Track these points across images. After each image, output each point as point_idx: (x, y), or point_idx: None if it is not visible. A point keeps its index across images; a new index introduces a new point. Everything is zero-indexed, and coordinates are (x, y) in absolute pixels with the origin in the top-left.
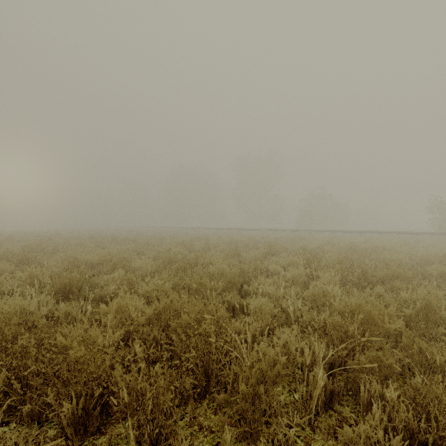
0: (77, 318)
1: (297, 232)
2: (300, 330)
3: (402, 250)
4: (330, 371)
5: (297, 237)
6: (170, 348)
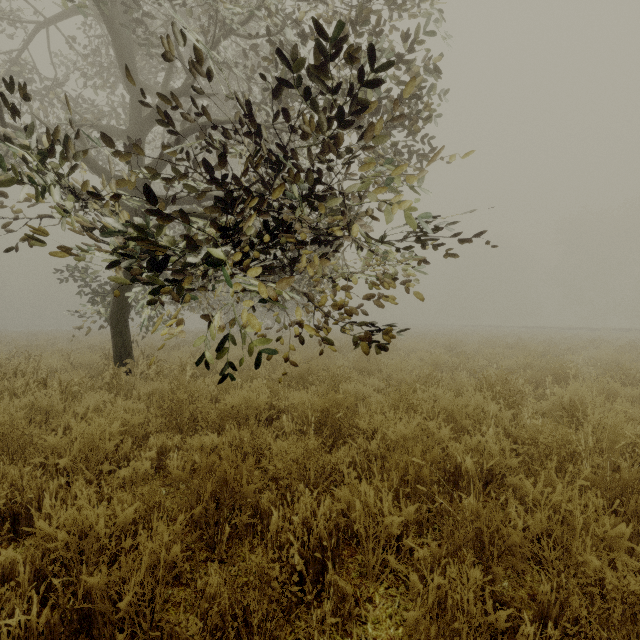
0: None
1: None
2: None
3: None
4: None
5: None
6: None
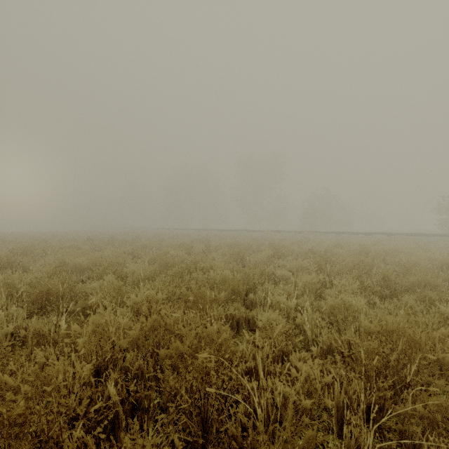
0: (49, 337)
1: (302, 233)
2: (319, 353)
3: (418, 253)
4: (368, 416)
5: (302, 239)
6: (155, 388)
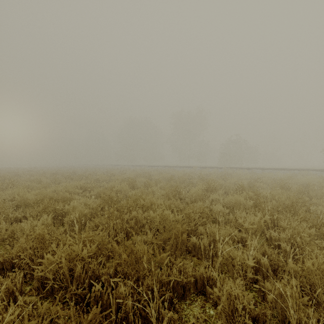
0: None
1: (222, 169)
2: None
3: None
4: None
5: (223, 174)
6: None
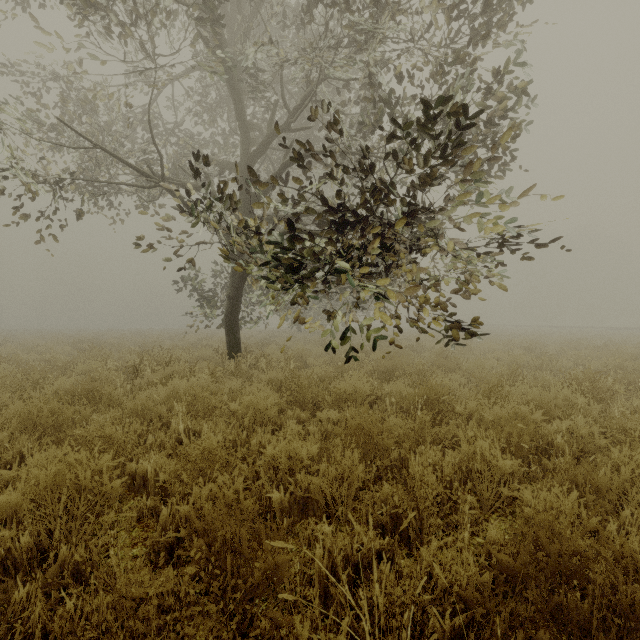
0: None
1: None
2: None
3: None
4: None
5: None
6: None
